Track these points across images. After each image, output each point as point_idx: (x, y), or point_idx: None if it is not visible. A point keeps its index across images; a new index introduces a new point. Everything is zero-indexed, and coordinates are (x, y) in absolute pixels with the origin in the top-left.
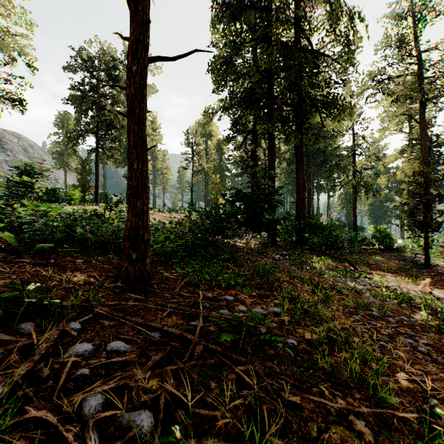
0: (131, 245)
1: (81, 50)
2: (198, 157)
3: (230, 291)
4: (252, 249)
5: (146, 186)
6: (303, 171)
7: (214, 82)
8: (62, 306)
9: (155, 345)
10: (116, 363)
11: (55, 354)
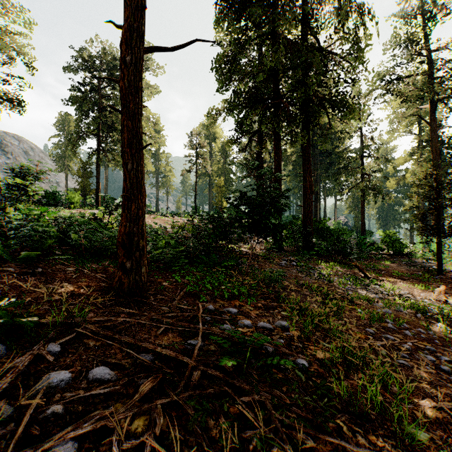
0: (125, 253)
1: (82, 50)
2: (202, 160)
3: (234, 301)
4: (257, 255)
5: (141, 188)
6: (310, 174)
7: (217, 81)
8: (42, 324)
9: (144, 372)
10: (98, 396)
11: (24, 386)
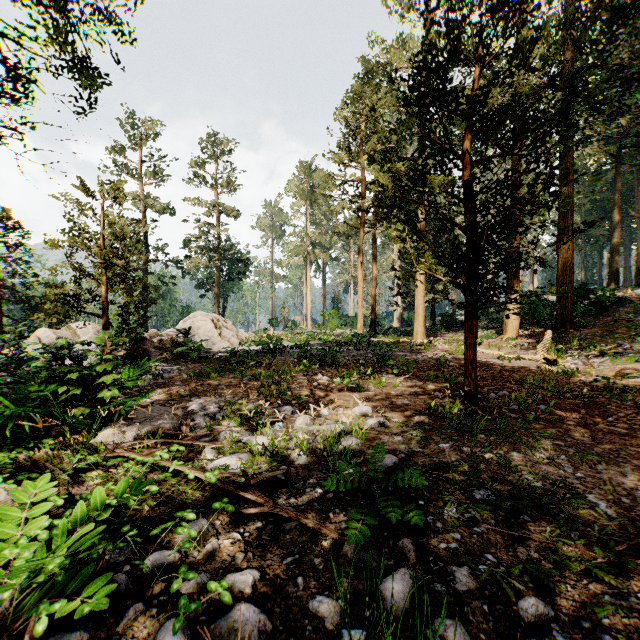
0: None
1: None
2: None
3: None
4: None
5: None
6: None
7: None
8: None
9: None
10: None
11: None
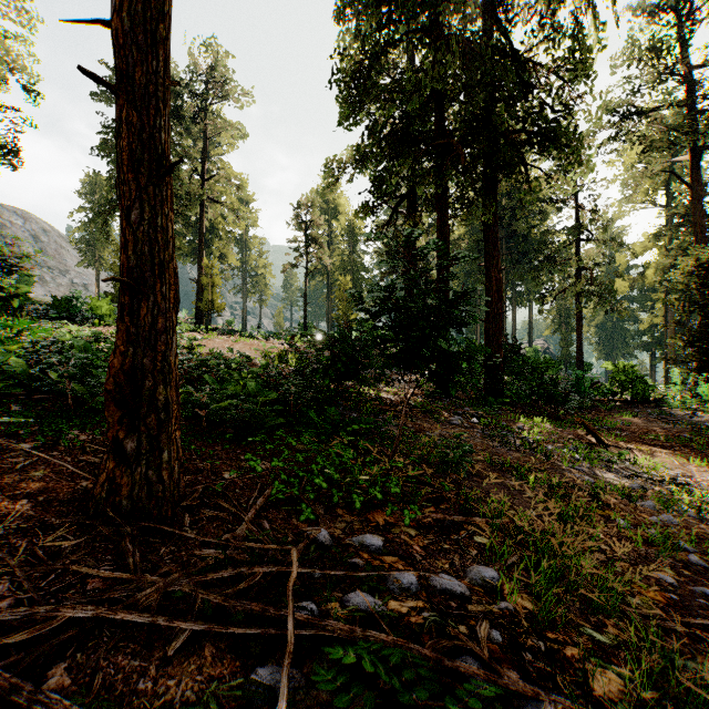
0: (123, 417)
1: None
2: (316, 247)
3: (374, 515)
4: (409, 404)
5: (163, 267)
6: (498, 266)
7: (341, 108)
8: None
9: None
10: None
11: None
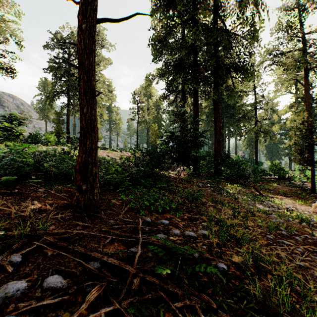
0: (81, 178)
1: (57, 34)
2: (142, 111)
3: (166, 215)
4: (181, 179)
5: (94, 127)
6: (219, 120)
7: (153, 54)
8: (11, 236)
9: (92, 280)
10: (49, 305)
11: None
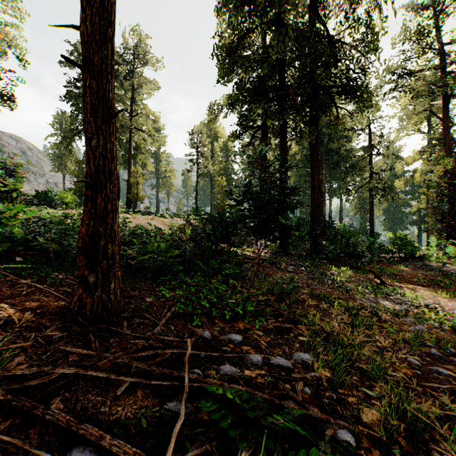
0: (87, 262)
1: (78, 45)
2: (203, 159)
3: (237, 323)
4: (262, 259)
5: (111, 173)
6: (319, 171)
7: (219, 71)
8: None
9: None
10: None
11: None
